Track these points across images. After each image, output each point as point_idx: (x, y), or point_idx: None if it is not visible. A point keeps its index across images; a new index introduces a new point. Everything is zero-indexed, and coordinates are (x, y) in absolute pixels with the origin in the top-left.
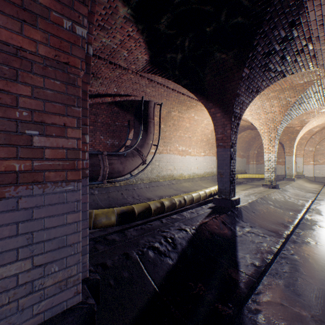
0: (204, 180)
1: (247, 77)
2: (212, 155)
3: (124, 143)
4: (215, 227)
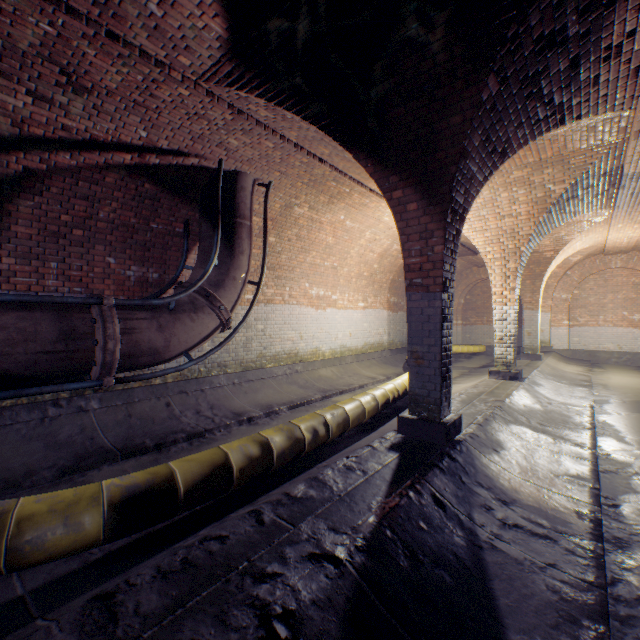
0: (364, 361)
1: (490, 105)
2: (379, 307)
3: (173, 278)
4: (420, 523)
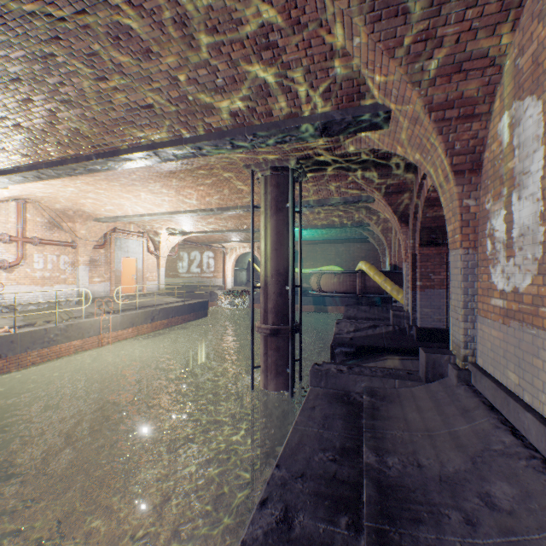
0: None
1: None
2: None
3: None
4: None
